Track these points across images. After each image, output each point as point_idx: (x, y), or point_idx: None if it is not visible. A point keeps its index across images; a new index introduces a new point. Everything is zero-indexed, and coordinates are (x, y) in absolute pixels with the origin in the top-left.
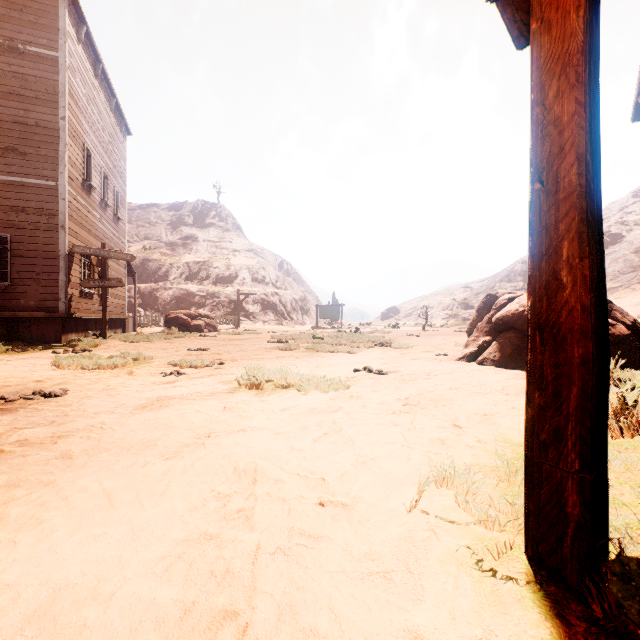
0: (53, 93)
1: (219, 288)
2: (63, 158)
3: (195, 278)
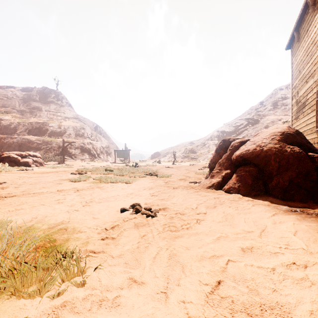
0: None
1: (52, 139)
2: None
3: (36, 132)
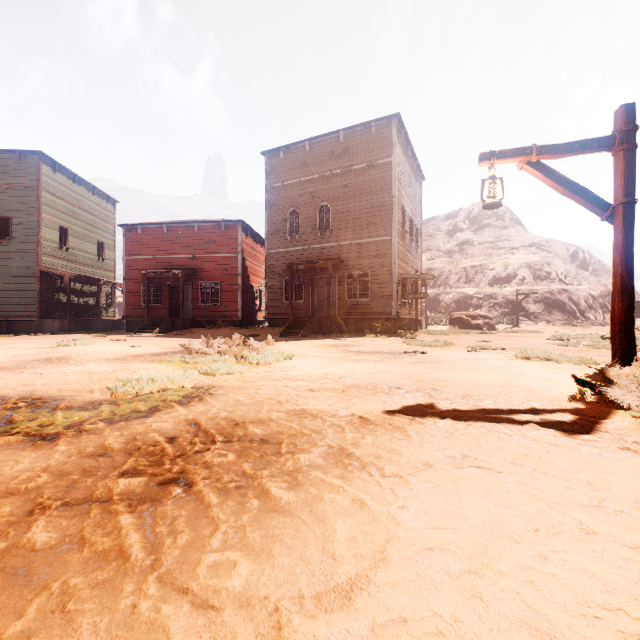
0: (389, 183)
1: (495, 289)
2: (394, 221)
3: (471, 281)
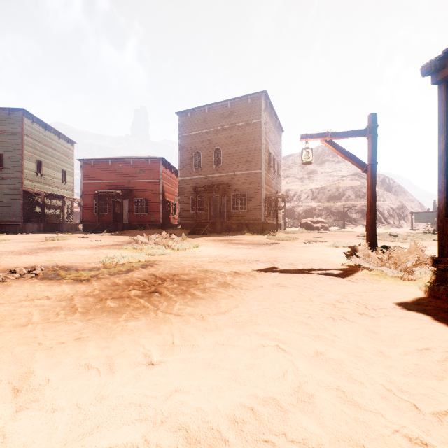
0: (260, 135)
1: (331, 204)
2: (263, 160)
3: (315, 198)
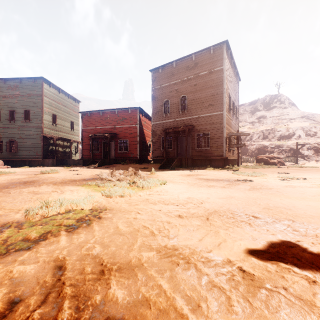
0: (221, 81)
1: (282, 142)
2: (224, 102)
3: (266, 138)
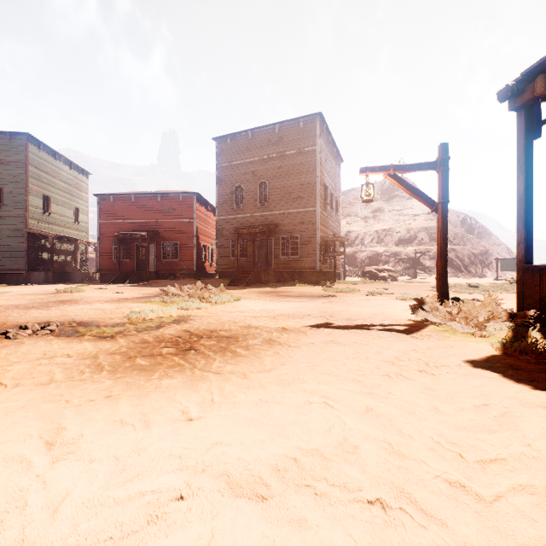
0: (314, 166)
1: (400, 248)
2: (318, 196)
3: (382, 242)
